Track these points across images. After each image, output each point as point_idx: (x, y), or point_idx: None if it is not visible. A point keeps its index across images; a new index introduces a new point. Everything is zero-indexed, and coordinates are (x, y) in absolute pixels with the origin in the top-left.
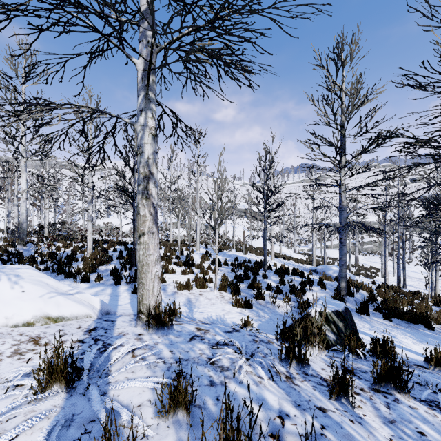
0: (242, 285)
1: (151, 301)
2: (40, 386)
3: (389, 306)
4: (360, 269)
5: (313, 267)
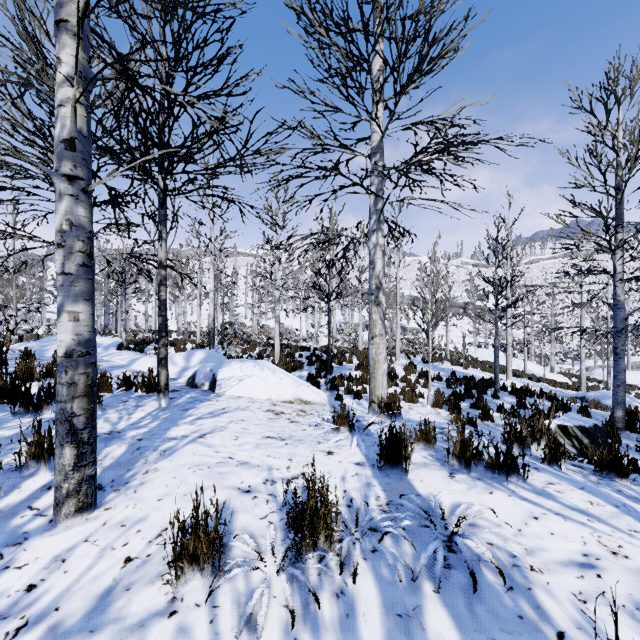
0: (463, 404)
1: (382, 393)
2: (337, 424)
3: None
4: None
5: (581, 392)
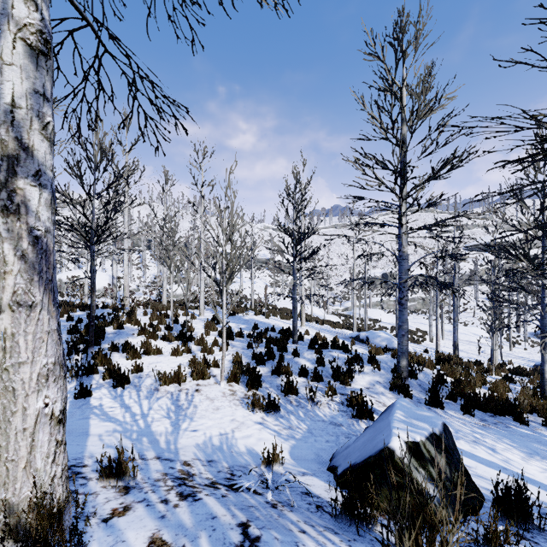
0: (264, 369)
1: (24, 488)
2: None
3: (464, 391)
4: None
5: (355, 333)
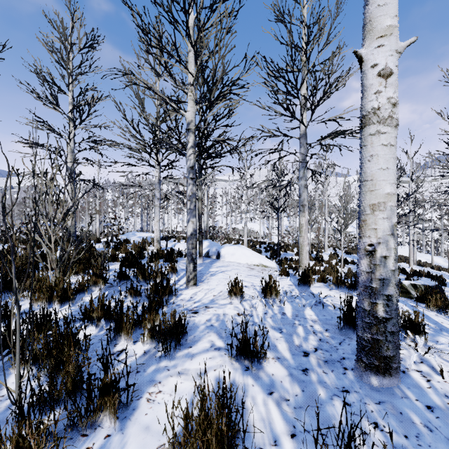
0: None
1: (305, 262)
2: (281, 272)
3: None
4: None
5: None
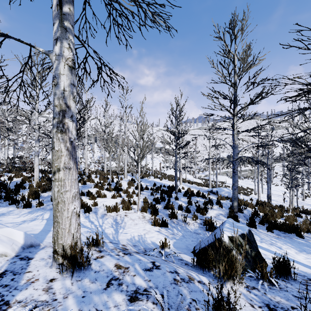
0: (159, 206)
1: (68, 240)
2: None
3: (269, 220)
4: (240, 189)
5: (210, 189)
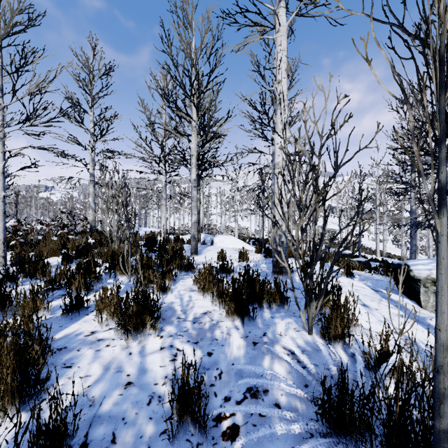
0: None
1: None
2: (256, 251)
3: None
4: None
5: None
